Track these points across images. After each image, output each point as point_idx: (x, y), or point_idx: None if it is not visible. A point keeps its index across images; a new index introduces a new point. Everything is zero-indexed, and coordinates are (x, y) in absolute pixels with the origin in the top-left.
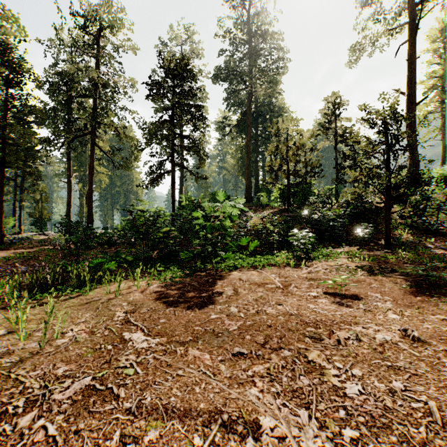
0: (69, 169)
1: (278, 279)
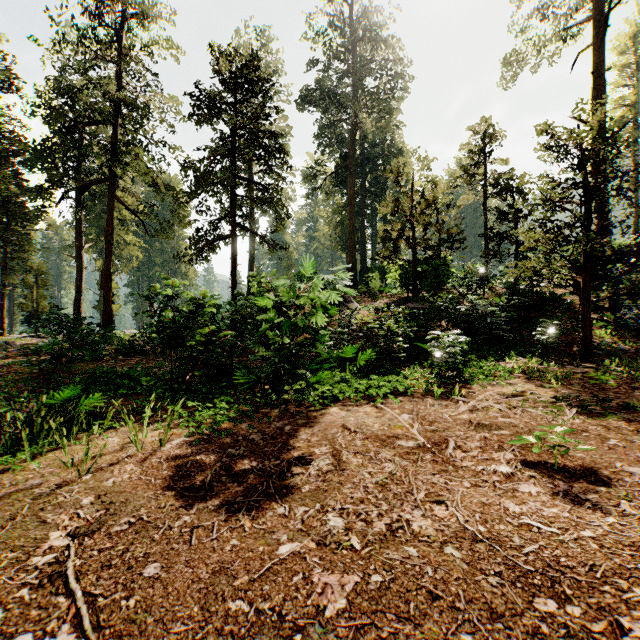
0: (79, 237)
1: (418, 427)
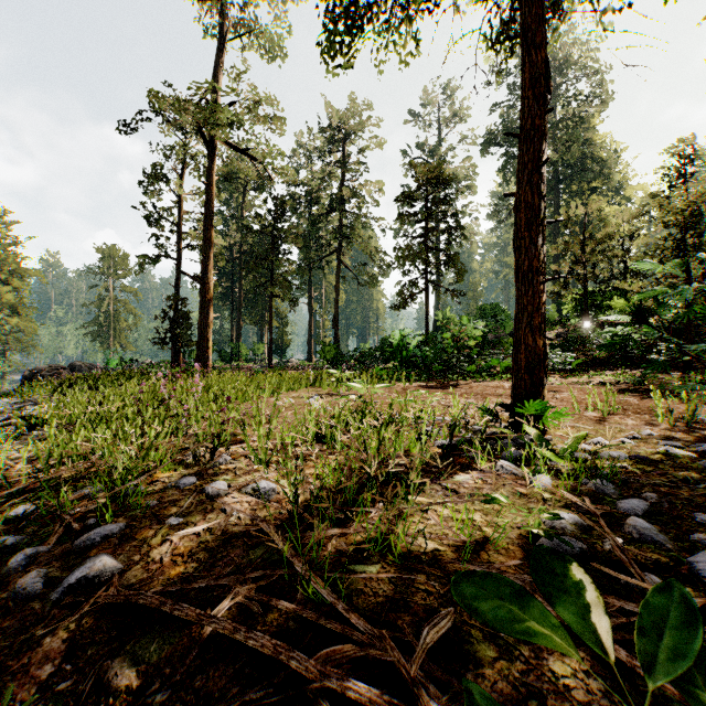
0: (310, 289)
1: (508, 385)
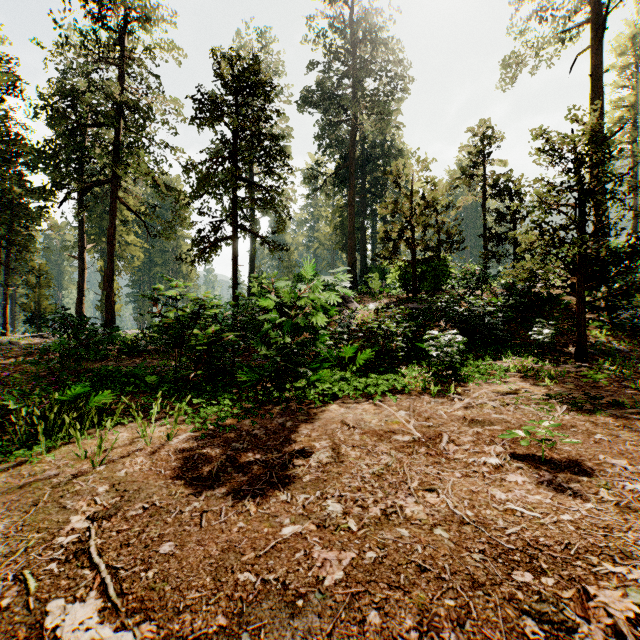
0: (81, 237)
1: (414, 423)
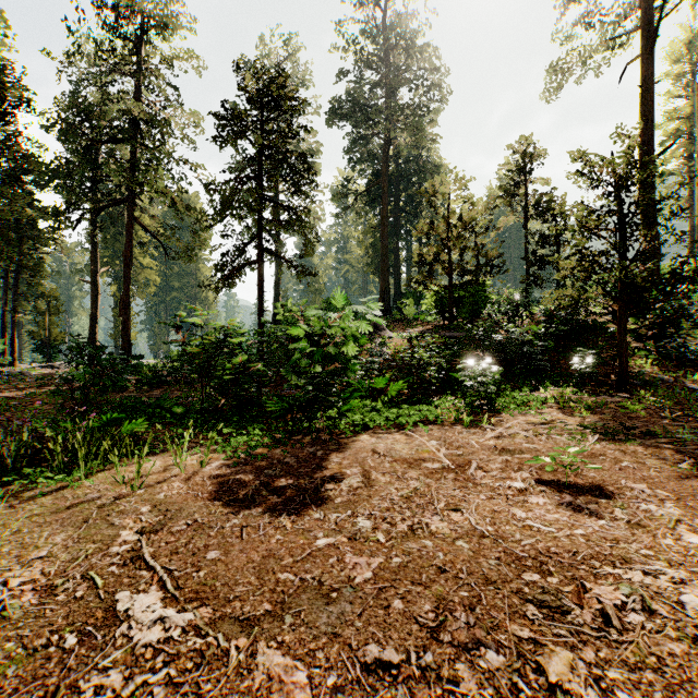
0: (94, 261)
1: (444, 452)
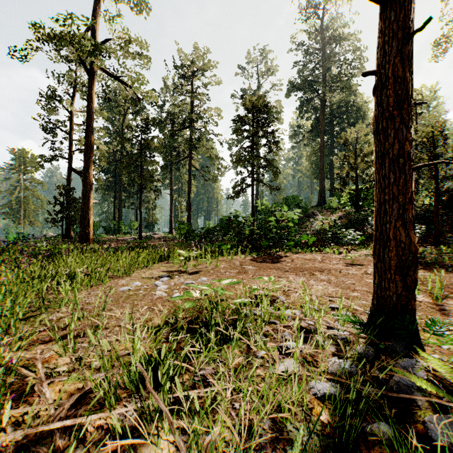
0: (171, 184)
1: (320, 257)
